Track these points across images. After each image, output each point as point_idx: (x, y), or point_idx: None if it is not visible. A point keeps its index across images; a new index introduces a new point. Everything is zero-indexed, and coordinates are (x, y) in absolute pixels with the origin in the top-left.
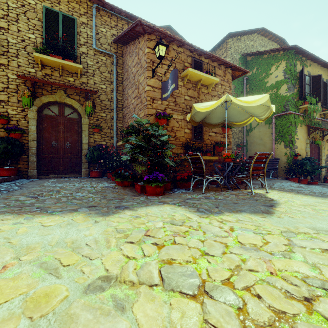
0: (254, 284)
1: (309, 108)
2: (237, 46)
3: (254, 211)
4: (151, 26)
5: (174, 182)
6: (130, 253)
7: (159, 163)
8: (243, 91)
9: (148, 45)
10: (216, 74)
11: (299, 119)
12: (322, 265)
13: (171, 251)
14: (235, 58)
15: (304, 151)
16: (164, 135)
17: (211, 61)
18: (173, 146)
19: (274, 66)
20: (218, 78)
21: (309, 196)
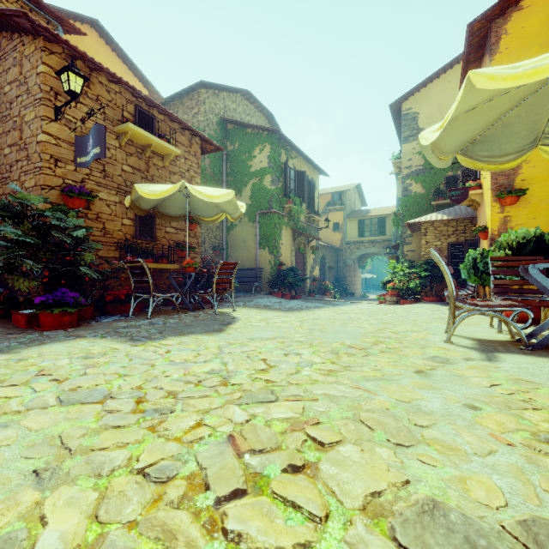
0: (164, 383)
1: (293, 209)
2: (214, 104)
3: (205, 332)
4: (52, 32)
5: (101, 306)
6: (11, 394)
7: (69, 274)
8: (222, 171)
9: (46, 61)
10: (177, 140)
11: (284, 221)
12: (231, 361)
13: (78, 381)
14: (211, 120)
15: (289, 260)
16: (79, 226)
17: (169, 120)
18: (100, 247)
19: (259, 148)
20: (178, 149)
21: (276, 311)
